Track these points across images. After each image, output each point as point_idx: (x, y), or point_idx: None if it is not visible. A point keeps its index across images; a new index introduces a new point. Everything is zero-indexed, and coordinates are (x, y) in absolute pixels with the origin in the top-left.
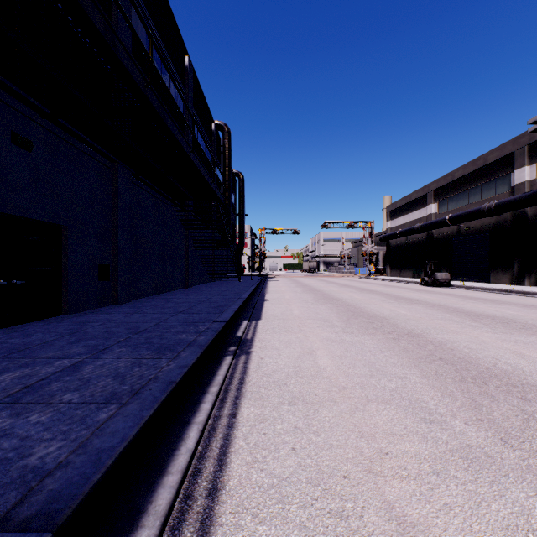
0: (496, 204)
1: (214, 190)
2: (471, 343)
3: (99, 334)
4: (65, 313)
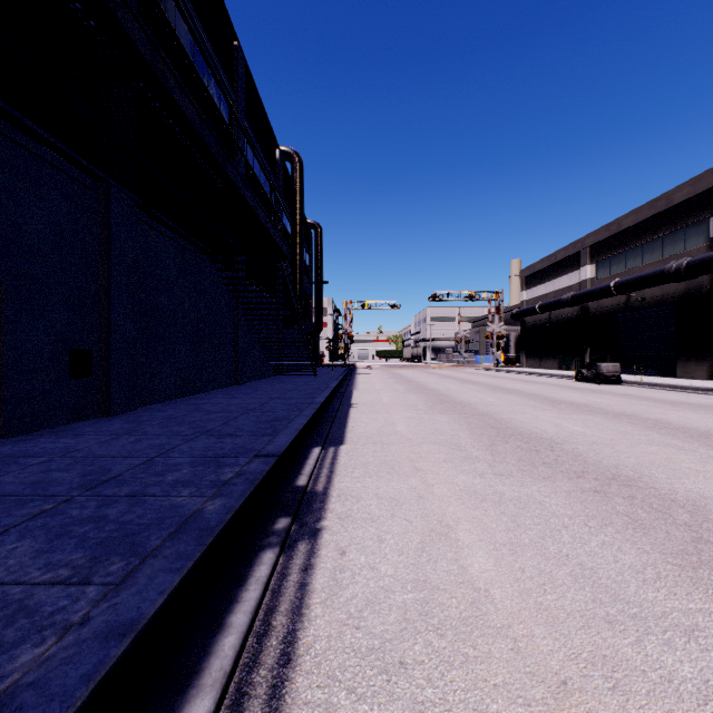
0: (688, 263)
1: (271, 233)
2: None
3: (15, 490)
4: (0, 435)
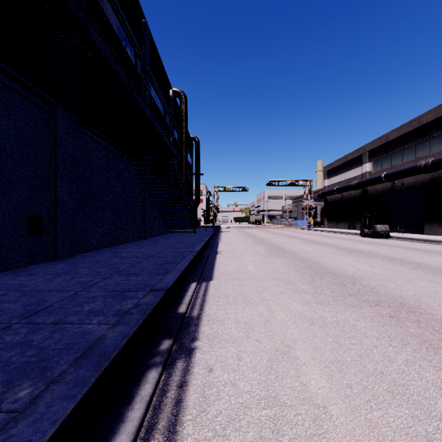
0: (432, 161)
1: (165, 140)
2: None
3: None
4: None
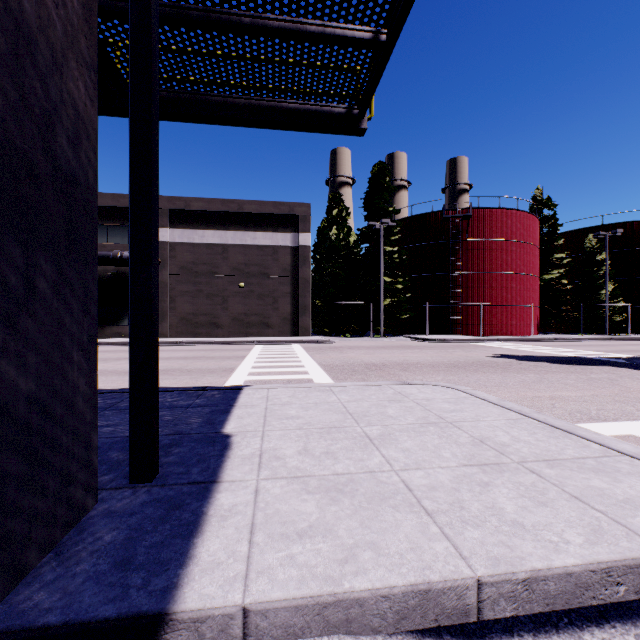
0: None
1: None
2: (113, 367)
3: None
4: None
